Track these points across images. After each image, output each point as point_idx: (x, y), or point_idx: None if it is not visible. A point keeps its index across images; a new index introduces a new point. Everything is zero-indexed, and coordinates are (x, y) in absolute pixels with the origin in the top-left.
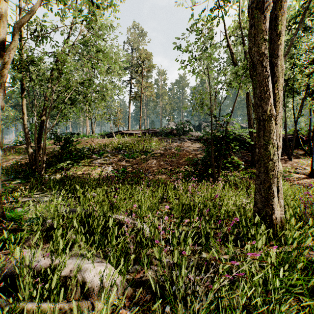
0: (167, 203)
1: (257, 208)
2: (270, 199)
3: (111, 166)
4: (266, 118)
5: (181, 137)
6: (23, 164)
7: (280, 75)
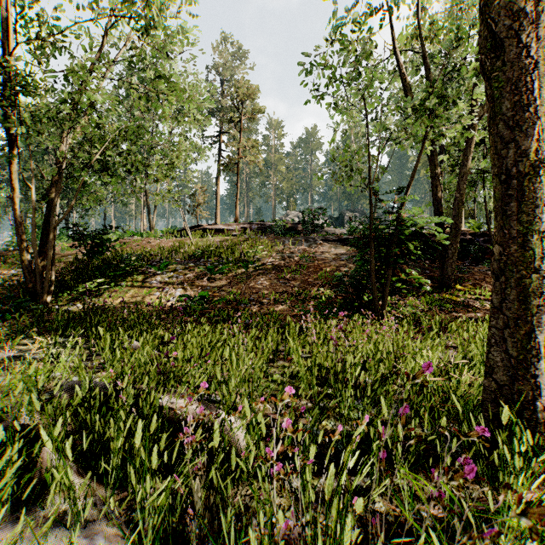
0: (286, 362)
1: (495, 382)
2: (529, 363)
3: (181, 287)
4: (526, 170)
5: (309, 236)
6: (14, 285)
7: (542, 82)
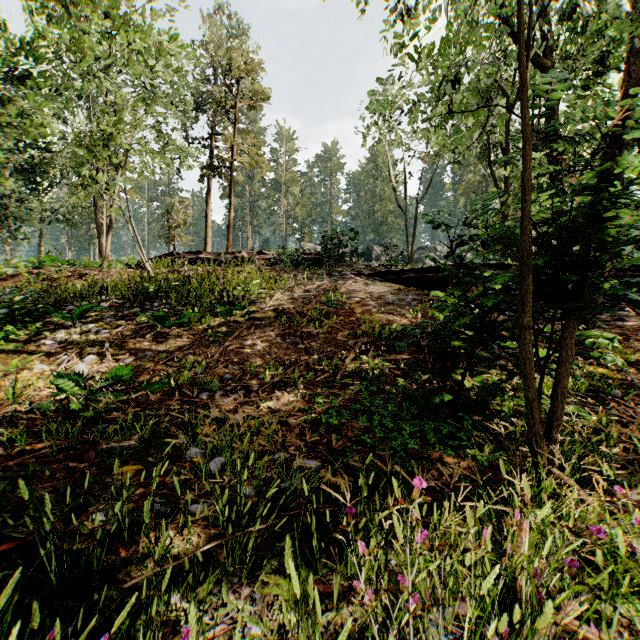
0: None
1: None
2: None
3: (96, 353)
4: None
5: (333, 269)
6: None
7: None
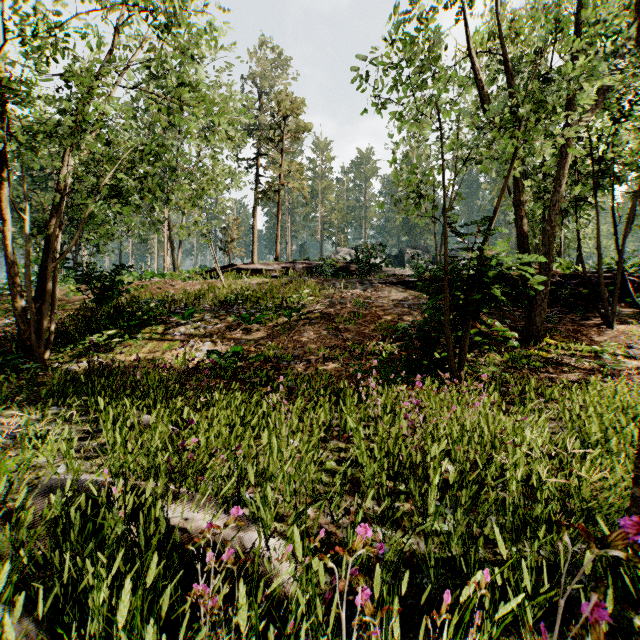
0: (341, 441)
1: None
2: None
3: (210, 340)
4: None
5: (365, 278)
6: (6, 337)
7: None
